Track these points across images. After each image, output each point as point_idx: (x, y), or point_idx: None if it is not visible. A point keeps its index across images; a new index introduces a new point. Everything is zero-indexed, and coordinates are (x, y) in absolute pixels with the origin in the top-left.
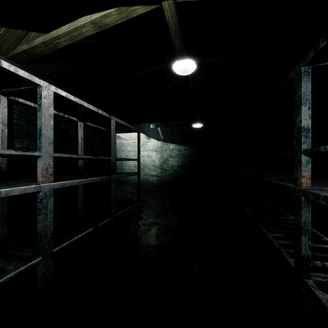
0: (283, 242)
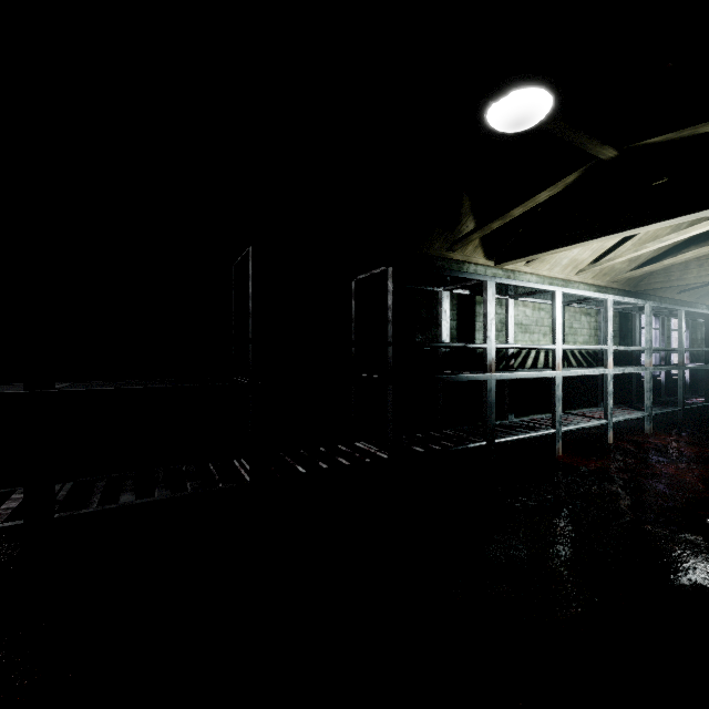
0: (441, 446)
